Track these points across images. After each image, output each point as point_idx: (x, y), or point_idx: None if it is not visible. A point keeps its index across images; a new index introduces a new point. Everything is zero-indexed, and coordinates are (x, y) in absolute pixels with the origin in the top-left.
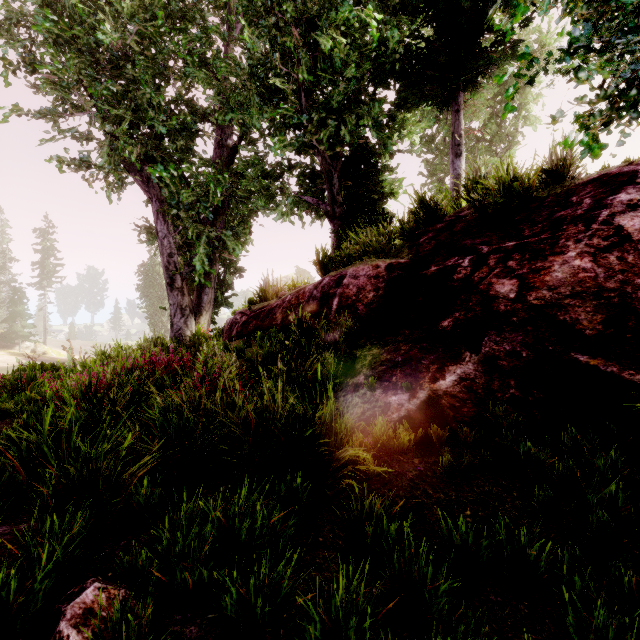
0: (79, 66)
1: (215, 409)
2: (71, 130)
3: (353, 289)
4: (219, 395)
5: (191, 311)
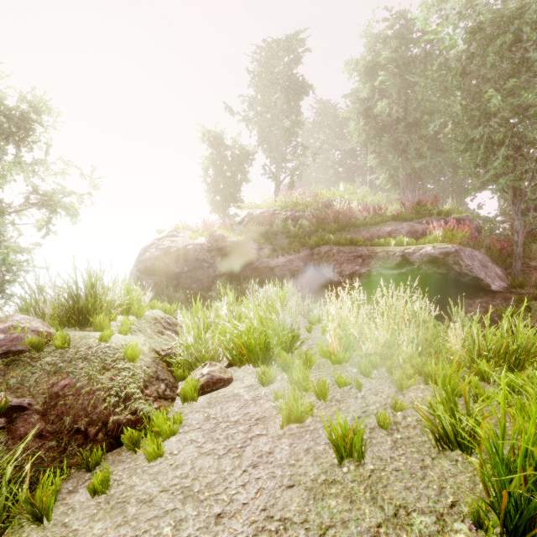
0: None
1: None
2: None
3: None
4: None
5: None
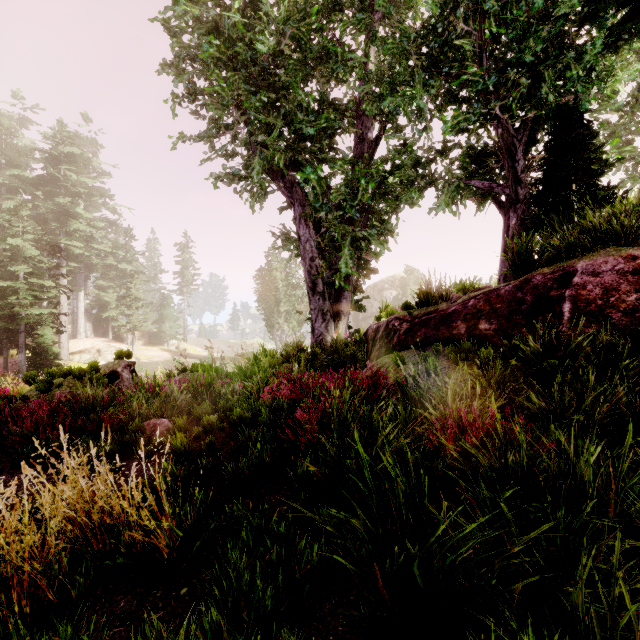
0: (238, 82)
1: (569, 489)
2: (223, 148)
3: (595, 290)
4: (587, 471)
5: (331, 316)
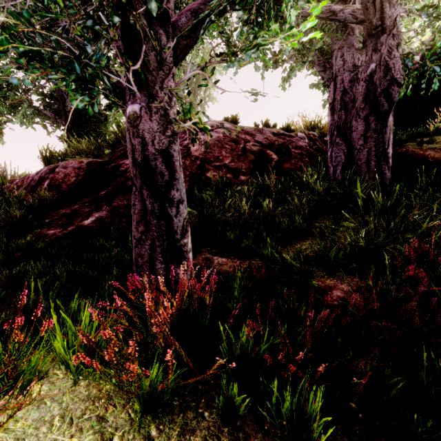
0: None
1: None
2: None
3: (61, 175)
4: None
5: None
